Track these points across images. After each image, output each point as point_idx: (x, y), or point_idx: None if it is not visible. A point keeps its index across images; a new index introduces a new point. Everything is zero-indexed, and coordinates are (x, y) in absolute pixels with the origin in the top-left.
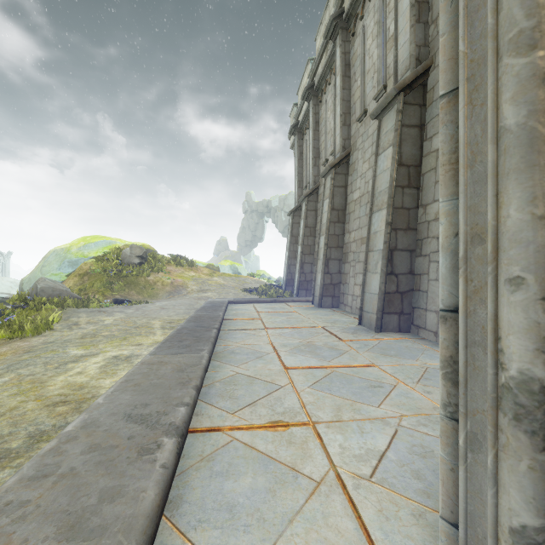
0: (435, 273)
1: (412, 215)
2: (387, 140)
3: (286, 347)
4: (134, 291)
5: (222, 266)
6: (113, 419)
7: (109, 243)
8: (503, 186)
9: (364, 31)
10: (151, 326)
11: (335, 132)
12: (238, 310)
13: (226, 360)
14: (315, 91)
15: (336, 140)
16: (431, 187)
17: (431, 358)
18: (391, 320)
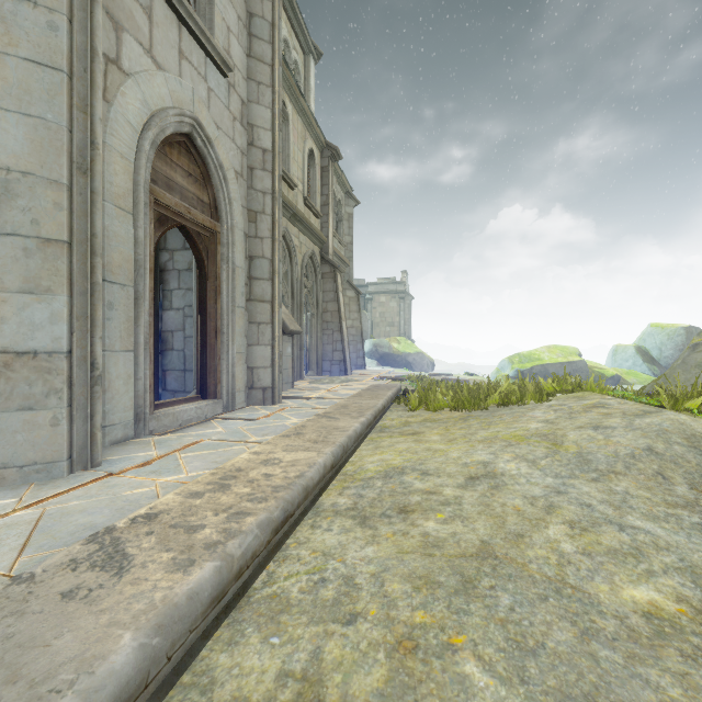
0: None
1: None
2: None
3: None
4: None
5: None
6: (145, 569)
7: None
8: (99, 303)
9: None
10: None
11: None
12: None
13: None
14: None
15: None
16: None
17: None
18: None
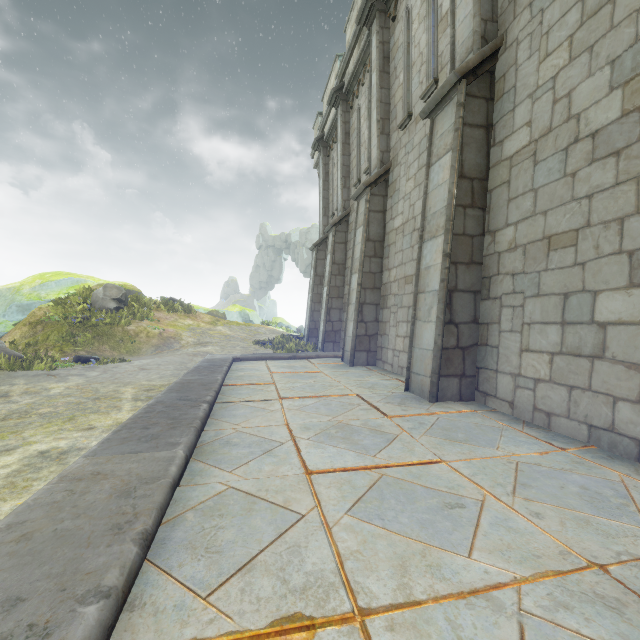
0: (510, 322)
1: (476, 245)
2: (442, 144)
3: (309, 432)
4: (107, 345)
5: (229, 312)
6: None
7: (76, 282)
8: None
9: (407, 13)
10: (118, 396)
11: (371, 143)
12: (245, 370)
13: (215, 459)
14: (345, 94)
15: (372, 152)
16: (502, 207)
17: (516, 444)
18: (449, 385)
